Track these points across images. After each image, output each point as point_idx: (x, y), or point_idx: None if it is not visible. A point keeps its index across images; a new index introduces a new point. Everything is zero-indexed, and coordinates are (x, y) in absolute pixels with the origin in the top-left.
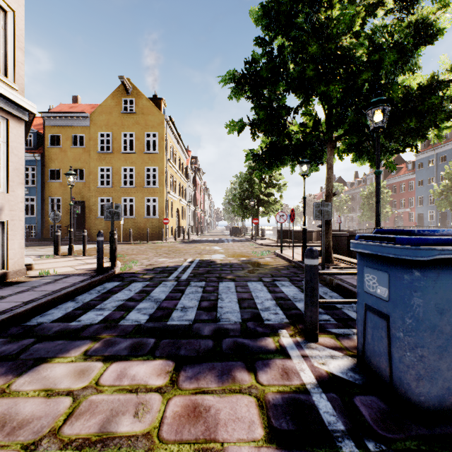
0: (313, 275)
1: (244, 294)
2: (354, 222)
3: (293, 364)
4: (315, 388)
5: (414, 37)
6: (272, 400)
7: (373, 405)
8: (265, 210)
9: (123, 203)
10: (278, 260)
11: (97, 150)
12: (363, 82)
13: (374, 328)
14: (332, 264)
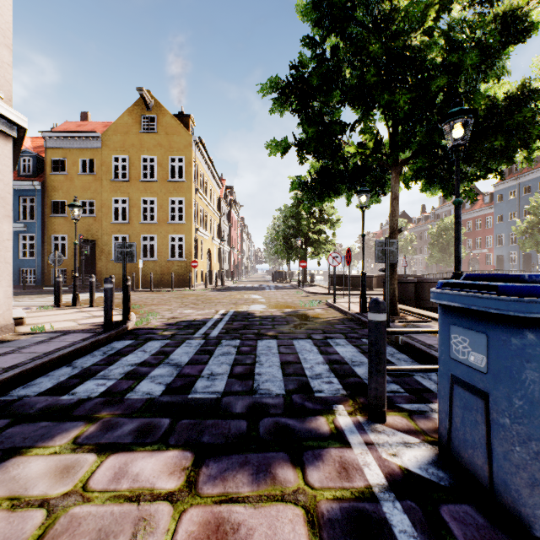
0: (379, 334)
1: (288, 356)
2: (421, 266)
3: (354, 456)
4: (385, 492)
5: (501, 33)
6: (326, 513)
7: (467, 520)
8: (315, 251)
9: (143, 242)
10: (331, 311)
11: (111, 177)
12: (437, 91)
13: (465, 408)
14: (397, 317)
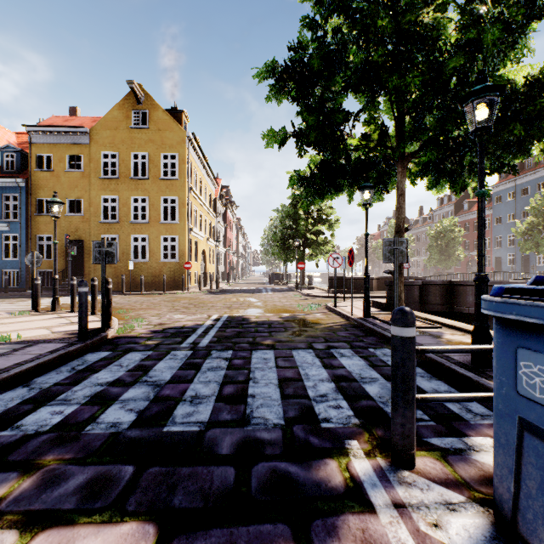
0: (406, 354)
1: (287, 372)
2: (419, 268)
3: (381, 529)
4: None
5: (525, 6)
6: None
7: None
8: (313, 253)
9: (134, 243)
10: (332, 316)
11: (100, 174)
12: (451, 74)
13: None
14: None
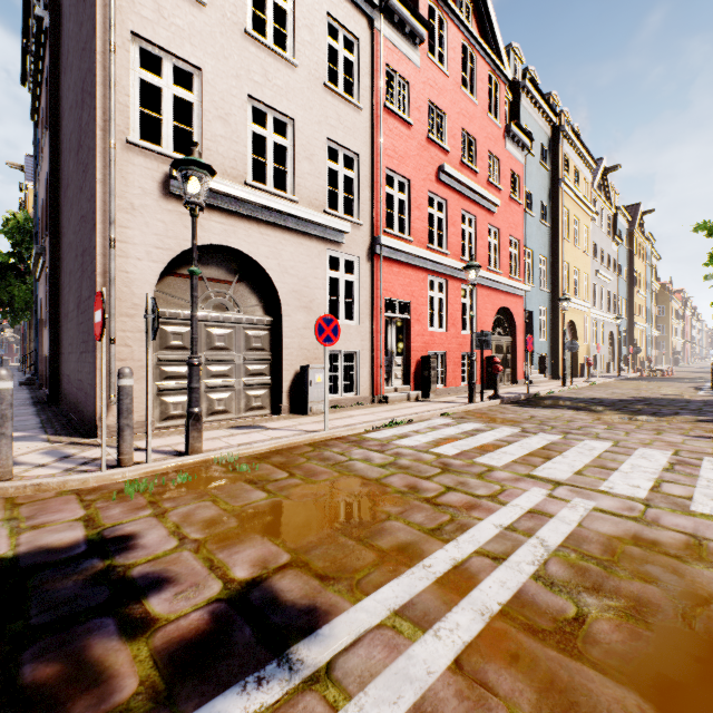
0: None
1: None
2: None
3: None
4: None
5: None
6: None
7: None
8: None
9: None
10: None
11: None
12: None
13: None
14: None
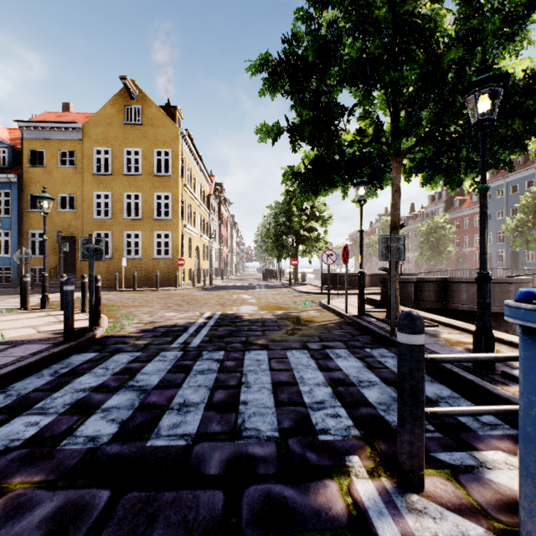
0: (415, 364)
1: (281, 375)
2: (410, 264)
3: None
4: None
5: None
6: None
7: None
8: (306, 249)
9: (127, 239)
10: (326, 314)
11: (93, 170)
12: (449, 66)
13: None
14: None
